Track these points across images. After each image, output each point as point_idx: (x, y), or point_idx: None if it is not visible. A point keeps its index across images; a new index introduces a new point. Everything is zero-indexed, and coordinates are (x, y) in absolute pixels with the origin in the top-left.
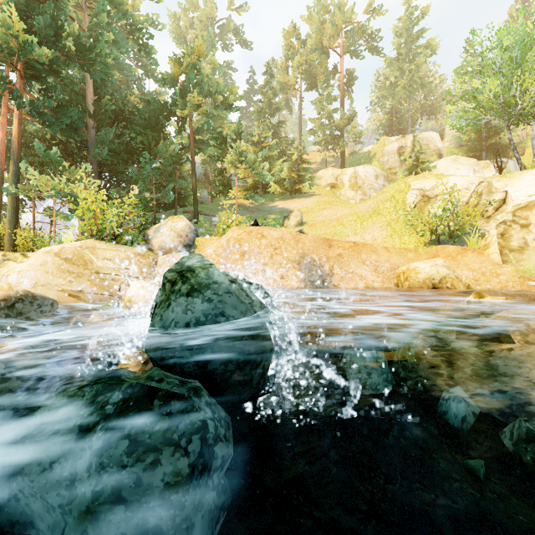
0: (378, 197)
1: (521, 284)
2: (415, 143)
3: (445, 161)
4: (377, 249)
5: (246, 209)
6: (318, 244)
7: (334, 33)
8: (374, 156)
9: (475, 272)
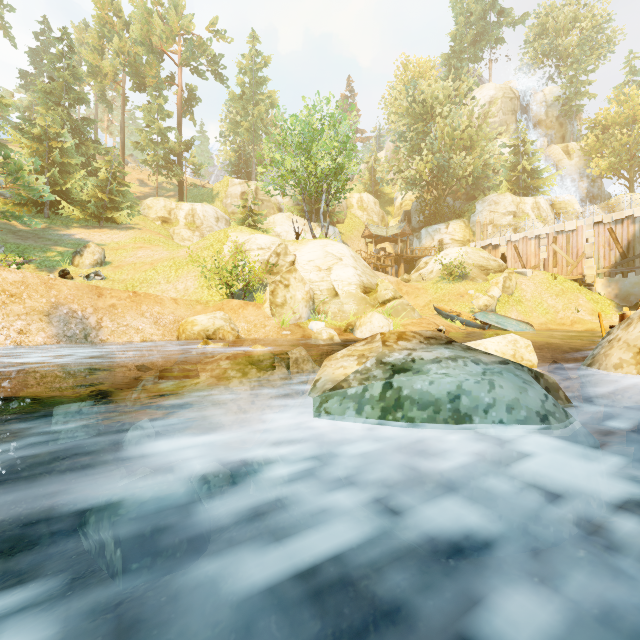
0: (199, 244)
1: (277, 333)
2: (257, 191)
3: (282, 217)
4: (164, 301)
5: (13, 232)
6: (82, 292)
7: (169, 34)
8: (217, 195)
9: (250, 324)
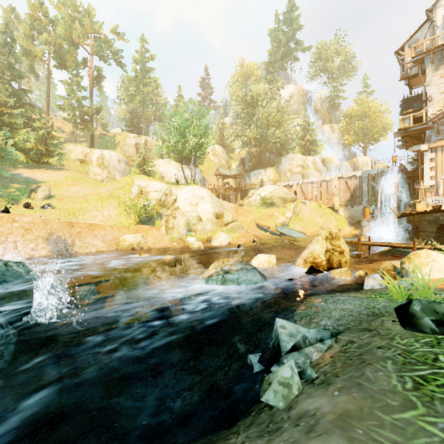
0: (115, 185)
1: (170, 244)
2: (146, 143)
3: (163, 161)
4: (105, 227)
5: None
6: (63, 226)
7: (84, 32)
8: (118, 144)
9: (154, 239)
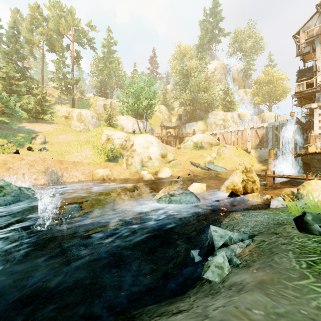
0: (90, 134)
1: (129, 176)
2: (111, 104)
3: (123, 117)
4: (84, 164)
5: None
6: (55, 163)
7: (68, 26)
8: (91, 105)
9: (118, 172)
